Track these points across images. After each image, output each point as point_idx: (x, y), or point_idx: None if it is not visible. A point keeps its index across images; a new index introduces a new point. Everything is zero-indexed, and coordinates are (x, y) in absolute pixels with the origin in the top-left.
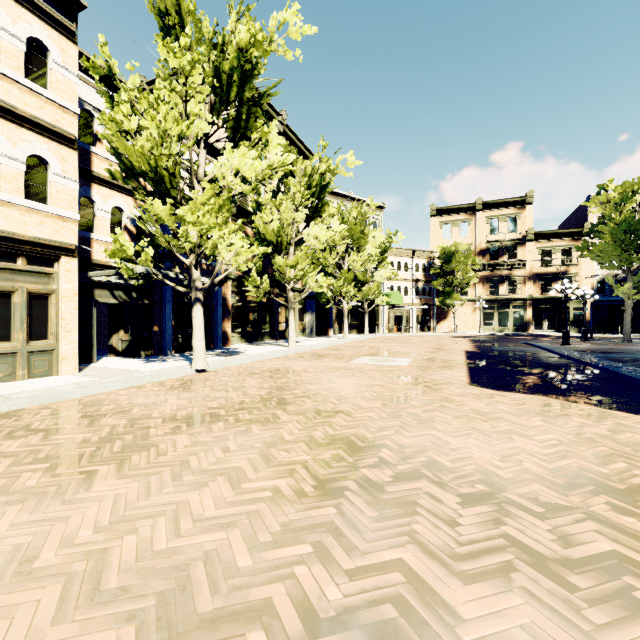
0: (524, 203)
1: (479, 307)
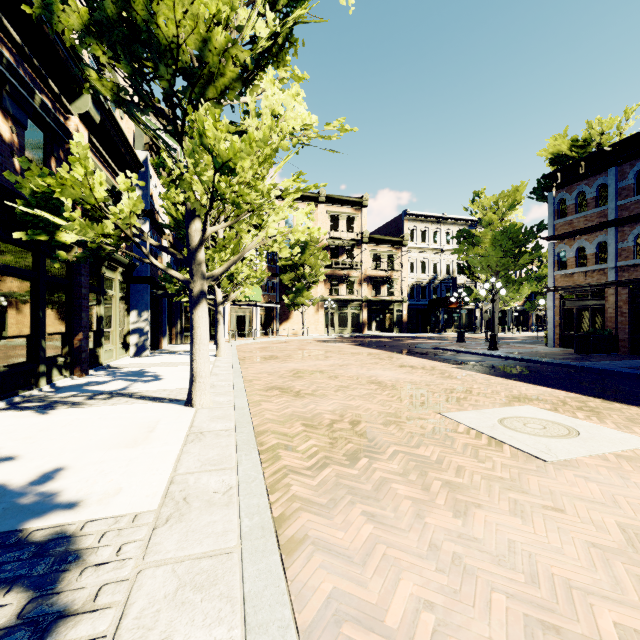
0: (360, 205)
1: (322, 307)
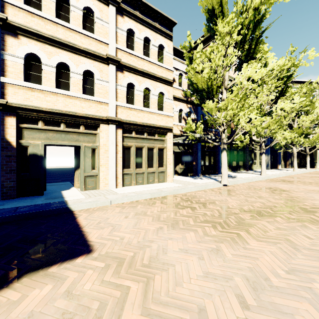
0: None
1: None
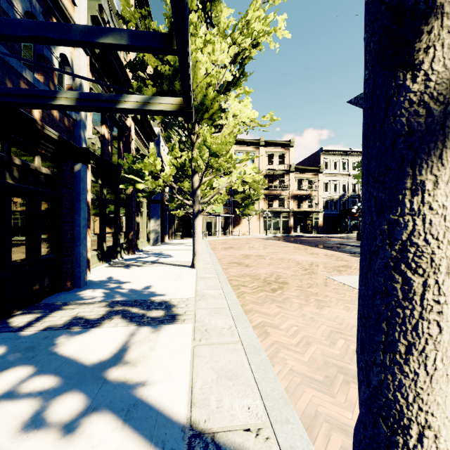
0: (288, 146)
1: (262, 216)
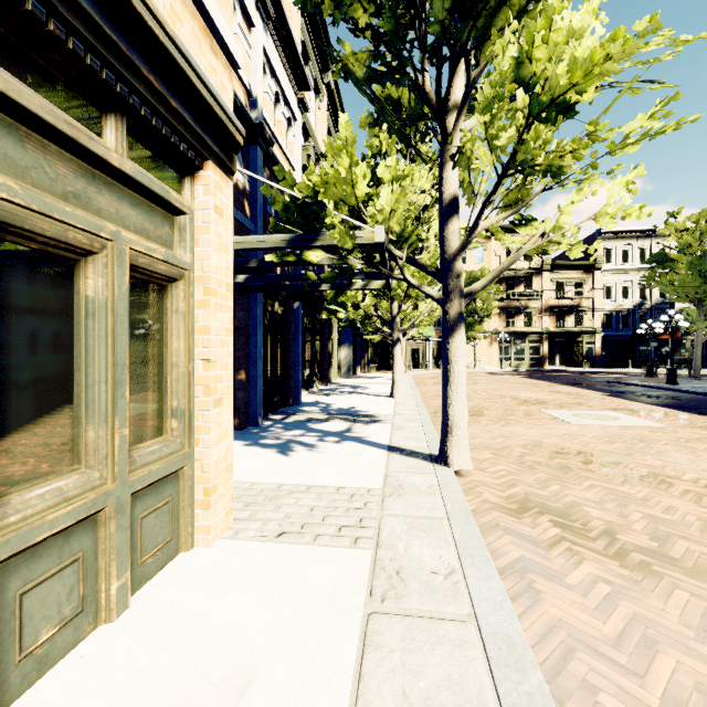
0: None
1: (496, 340)
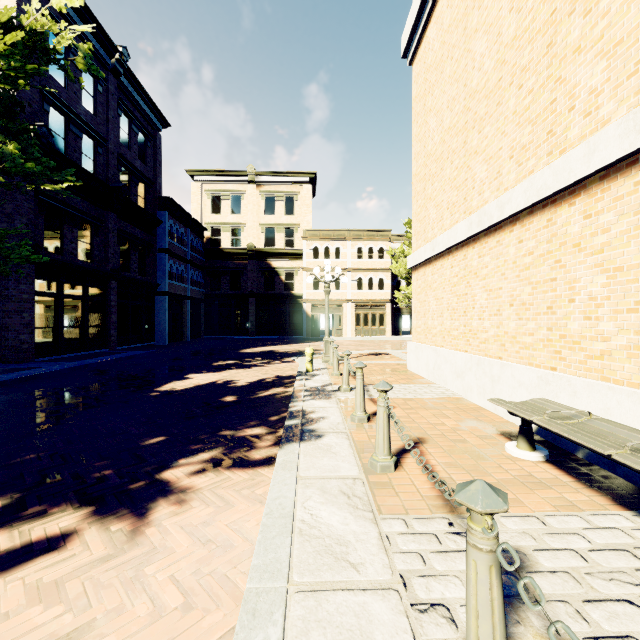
0: None
1: None
